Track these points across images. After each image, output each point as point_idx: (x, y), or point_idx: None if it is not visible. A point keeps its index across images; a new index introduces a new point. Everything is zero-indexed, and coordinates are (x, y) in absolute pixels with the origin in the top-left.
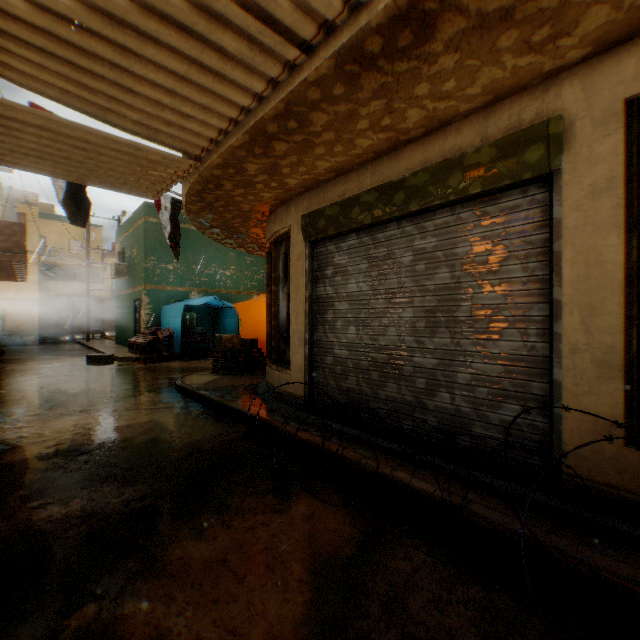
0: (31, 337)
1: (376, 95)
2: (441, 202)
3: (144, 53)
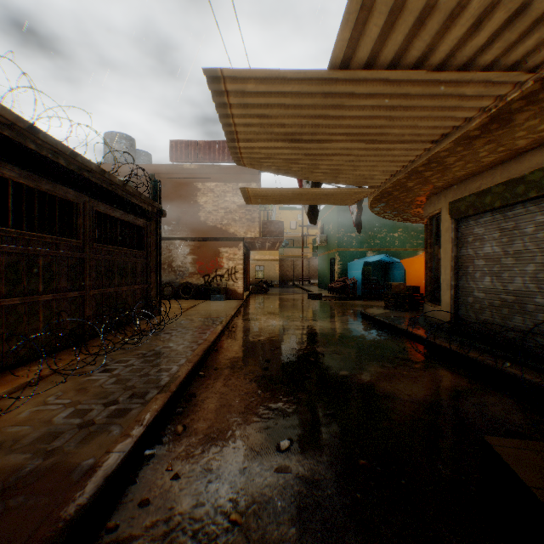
0: (275, 282)
1: (485, 143)
2: None
3: (360, 164)
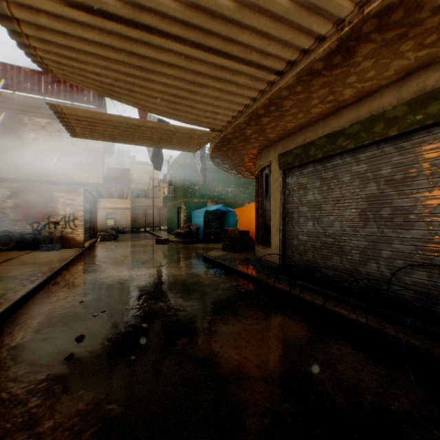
0: (126, 229)
1: (322, 87)
2: (369, 142)
3: (201, 91)
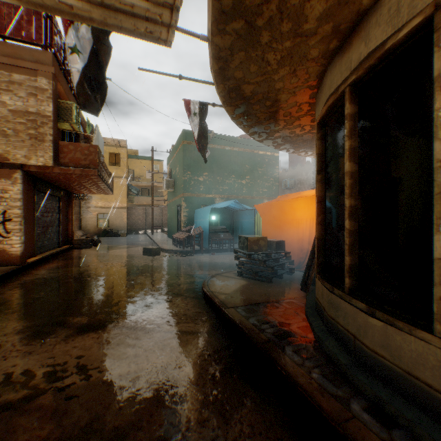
0: (121, 231)
1: None
2: None
3: None
